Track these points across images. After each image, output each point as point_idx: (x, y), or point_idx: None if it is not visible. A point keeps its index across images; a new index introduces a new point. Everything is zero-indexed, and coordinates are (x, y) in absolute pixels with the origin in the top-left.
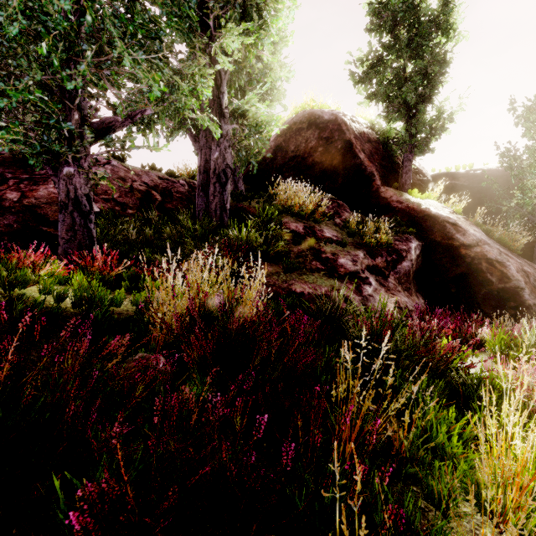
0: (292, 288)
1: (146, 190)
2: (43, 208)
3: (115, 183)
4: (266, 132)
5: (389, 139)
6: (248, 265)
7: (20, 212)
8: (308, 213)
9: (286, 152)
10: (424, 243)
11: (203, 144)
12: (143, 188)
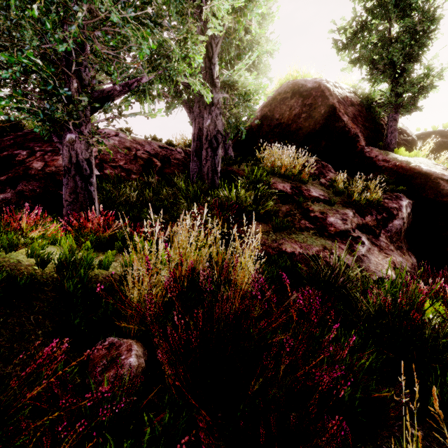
0: (282, 248)
1: (148, 158)
2: (61, 175)
3: (121, 152)
4: (254, 99)
5: (373, 101)
6: (238, 225)
7: (42, 178)
8: (295, 173)
9: (271, 121)
10: (414, 201)
11: (196, 114)
12: (145, 156)
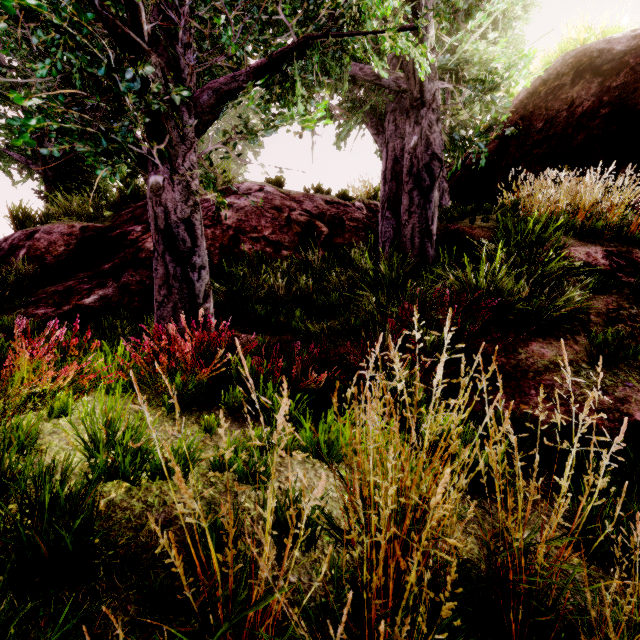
0: (632, 412)
1: (308, 221)
2: None
3: (267, 216)
4: (509, 81)
5: None
6: (489, 343)
7: None
8: (613, 223)
9: (525, 136)
10: None
11: (389, 134)
12: (304, 219)
